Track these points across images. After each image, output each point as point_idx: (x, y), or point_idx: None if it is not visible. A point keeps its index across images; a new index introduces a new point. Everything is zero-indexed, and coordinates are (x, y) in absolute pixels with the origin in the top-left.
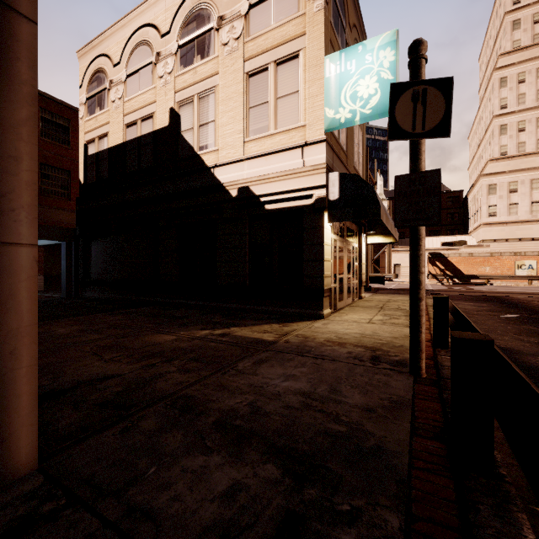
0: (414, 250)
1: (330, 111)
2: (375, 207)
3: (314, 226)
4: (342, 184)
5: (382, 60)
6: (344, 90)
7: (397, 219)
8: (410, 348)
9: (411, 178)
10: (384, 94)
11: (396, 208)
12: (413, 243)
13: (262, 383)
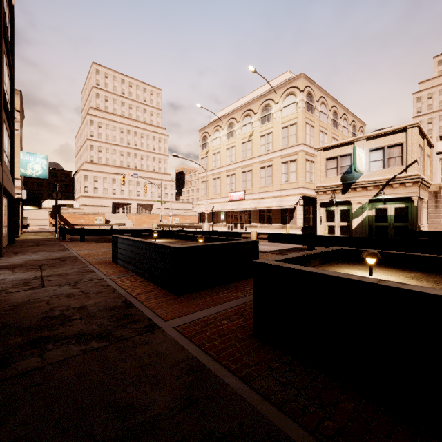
0: (56, 218)
1: (23, 170)
2: (40, 203)
3: (16, 206)
4: (28, 194)
5: (43, 162)
6: (29, 165)
7: (53, 212)
8: (55, 234)
9: (56, 206)
10: (44, 172)
11: (53, 211)
12: (56, 217)
13: (29, 240)
